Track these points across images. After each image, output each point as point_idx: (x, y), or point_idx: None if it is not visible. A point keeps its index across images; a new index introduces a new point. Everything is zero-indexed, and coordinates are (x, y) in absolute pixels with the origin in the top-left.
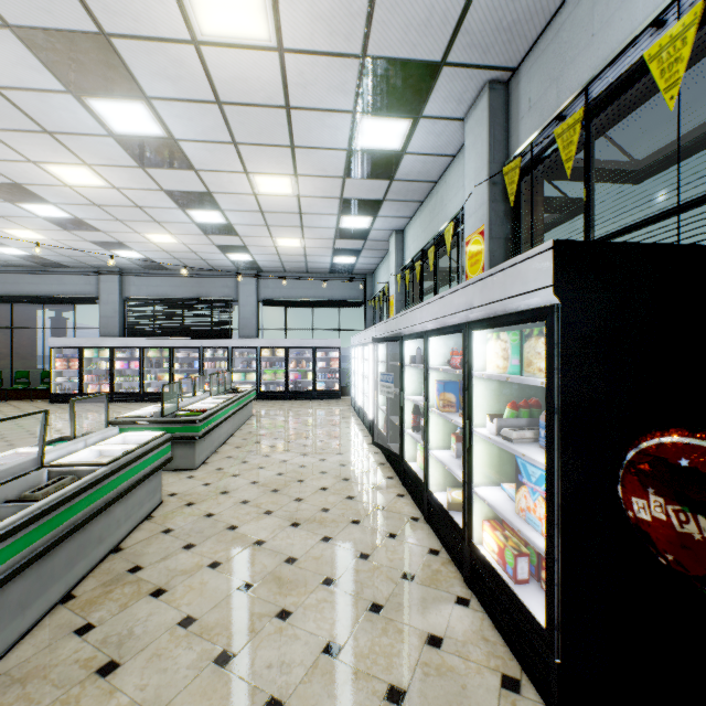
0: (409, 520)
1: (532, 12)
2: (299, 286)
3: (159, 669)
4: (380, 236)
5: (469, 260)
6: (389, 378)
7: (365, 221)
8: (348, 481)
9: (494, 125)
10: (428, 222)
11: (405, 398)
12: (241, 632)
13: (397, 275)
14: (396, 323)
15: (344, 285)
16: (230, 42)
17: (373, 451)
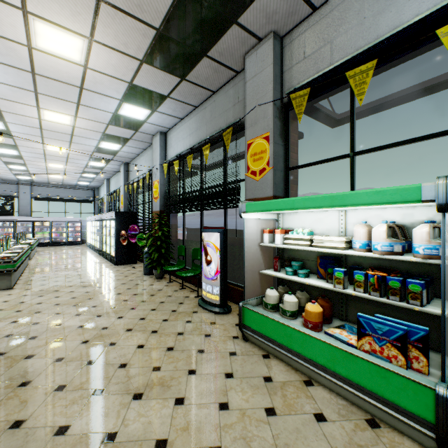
0: (103, 260)
1: (128, 159)
2: (57, 191)
3: (55, 270)
4: (100, 179)
5: (121, 201)
6: (100, 231)
7: (93, 175)
8: (87, 258)
9: (125, 173)
10: (116, 182)
11: (104, 235)
12: (68, 268)
13: (107, 196)
14: (101, 216)
15: (83, 192)
16: (54, 151)
17: (95, 254)
